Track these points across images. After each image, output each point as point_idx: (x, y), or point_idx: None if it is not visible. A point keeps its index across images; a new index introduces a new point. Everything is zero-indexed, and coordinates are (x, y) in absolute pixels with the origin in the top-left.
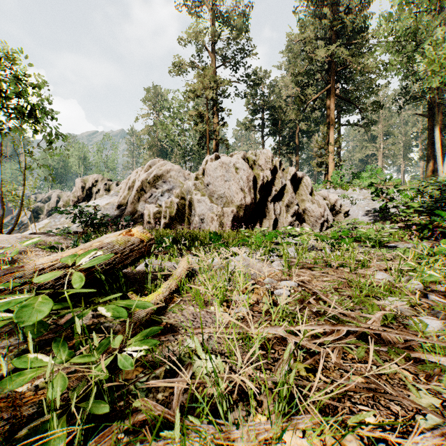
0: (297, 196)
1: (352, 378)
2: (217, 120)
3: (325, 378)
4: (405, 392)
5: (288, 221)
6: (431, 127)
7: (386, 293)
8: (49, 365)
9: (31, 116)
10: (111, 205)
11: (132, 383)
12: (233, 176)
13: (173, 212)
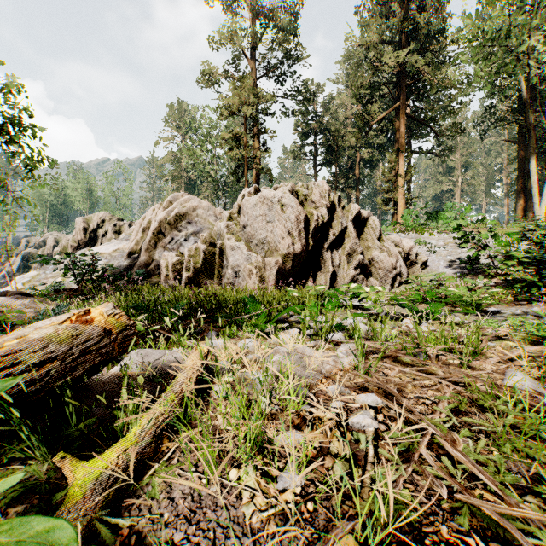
0: (361, 242)
1: None
2: (257, 145)
3: None
4: None
5: (350, 275)
6: (521, 156)
7: None
8: None
9: (0, 131)
10: (120, 253)
11: None
12: (278, 215)
13: (199, 263)
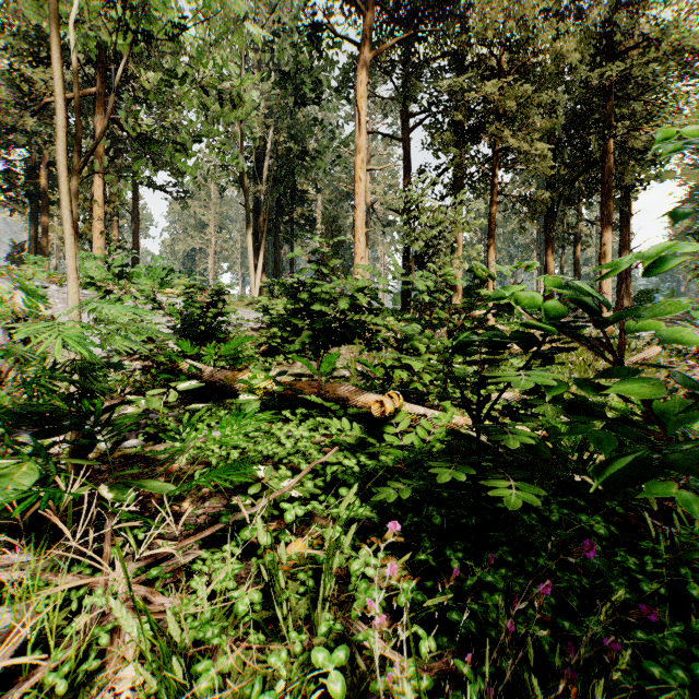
0: None
1: None
2: None
3: None
4: None
5: None
6: (257, 227)
7: None
8: None
9: None
10: None
11: None
12: None
13: None
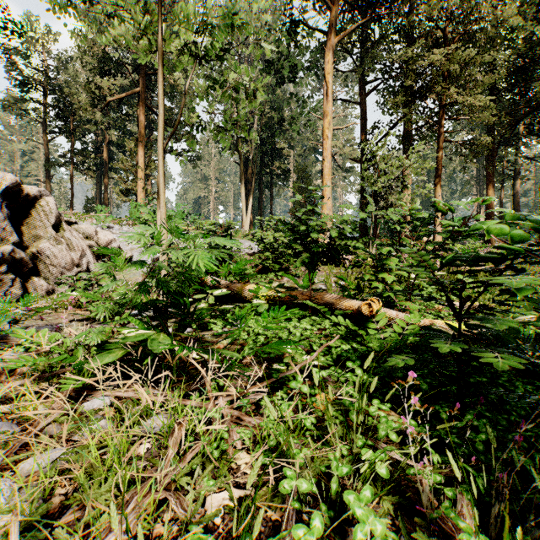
0: (26, 229)
1: None
2: None
3: None
4: None
5: None
6: (246, 178)
7: None
8: None
9: None
10: None
11: None
12: None
13: None
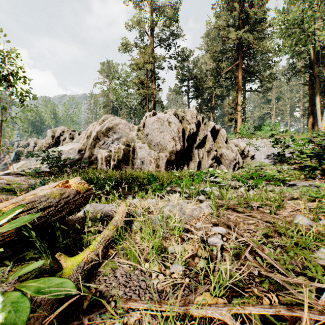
0: (215, 144)
1: None
2: (154, 87)
3: None
4: None
5: (209, 163)
6: (311, 93)
7: (319, 245)
8: None
9: (6, 79)
10: (73, 150)
11: None
12: (167, 128)
13: (120, 156)
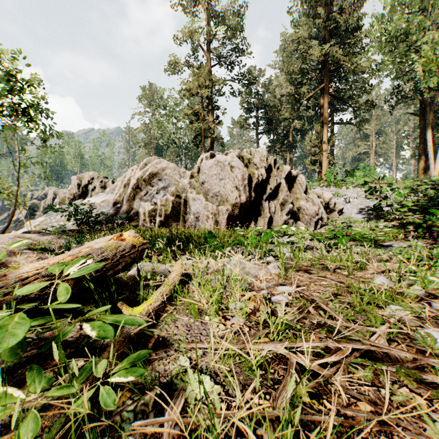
0: (291, 195)
1: (360, 405)
2: (212, 119)
3: (330, 404)
4: (420, 424)
5: (282, 220)
6: (422, 125)
7: (388, 301)
8: (16, 409)
9: (25, 113)
10: (106, 203)
11: (118, 413)
12: (228, 175)
13: (169, 210)
